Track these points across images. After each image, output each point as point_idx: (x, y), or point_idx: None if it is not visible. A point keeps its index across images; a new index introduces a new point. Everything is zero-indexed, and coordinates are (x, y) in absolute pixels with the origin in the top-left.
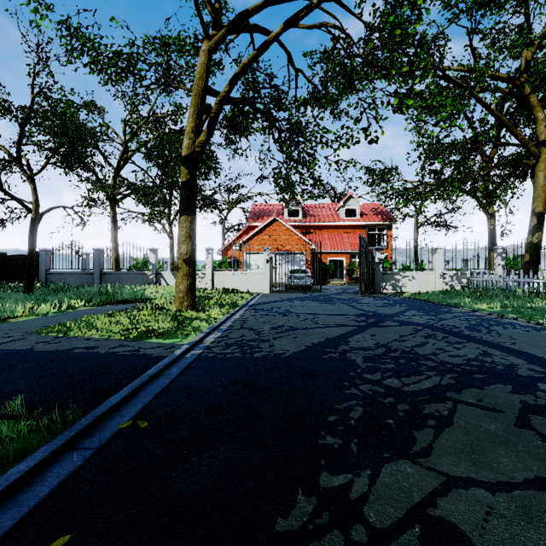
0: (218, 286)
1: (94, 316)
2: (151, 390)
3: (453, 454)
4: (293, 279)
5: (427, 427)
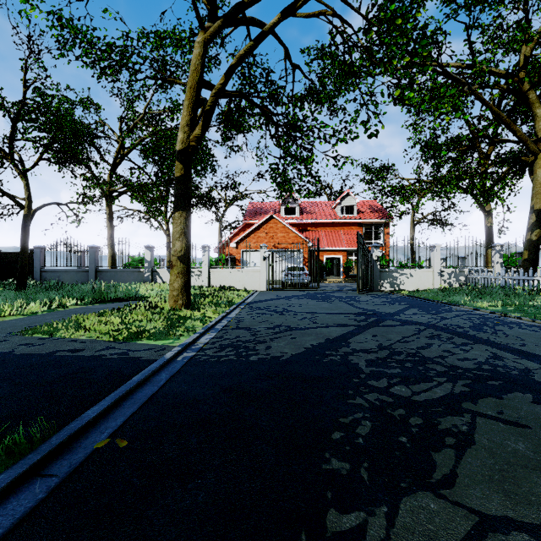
0: (215, 283)
1: (83, 316)
2: (136, 399)
3: (481, 483)
4: (290, 276)
5: (446, 447)
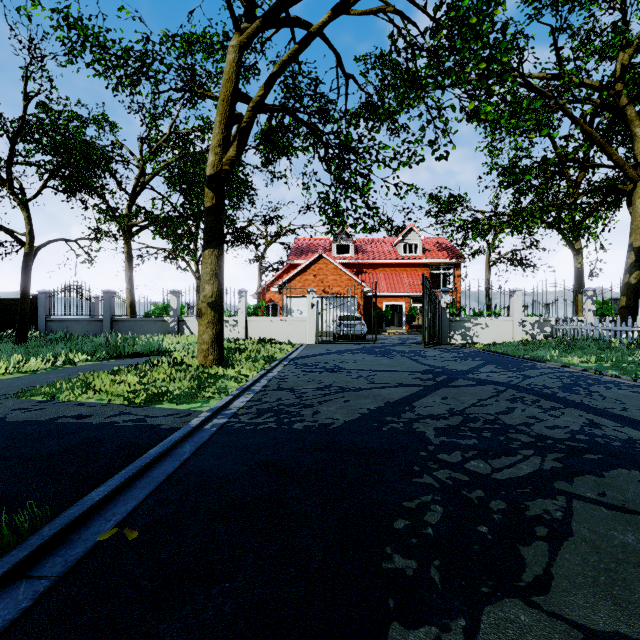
0: (253, 335)
1: (94, 374)
2: (152, 478)
3: (584, 587)
4: (342, 327)
5: (538, 540)
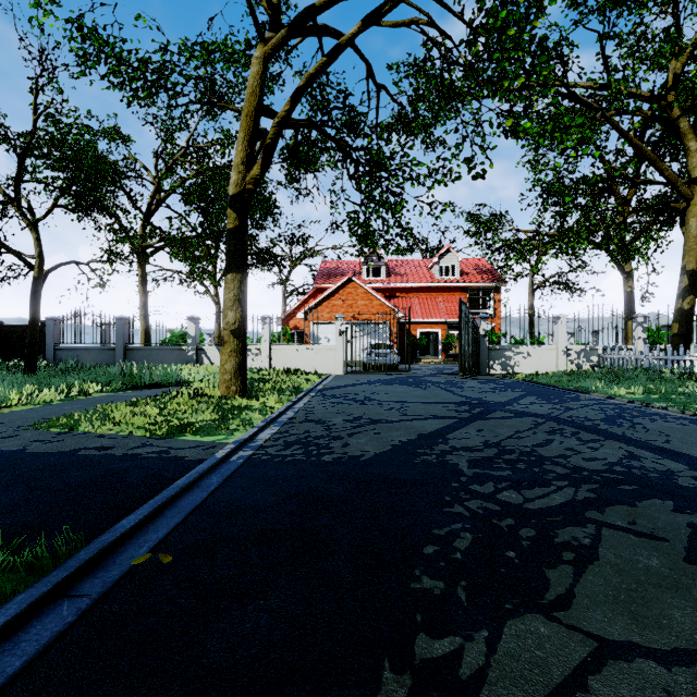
0: (277, 365)
1: (112, 406)
2: (181, 507)
3: (603, 604)
4: (373, 356)
5: (563, 563)
